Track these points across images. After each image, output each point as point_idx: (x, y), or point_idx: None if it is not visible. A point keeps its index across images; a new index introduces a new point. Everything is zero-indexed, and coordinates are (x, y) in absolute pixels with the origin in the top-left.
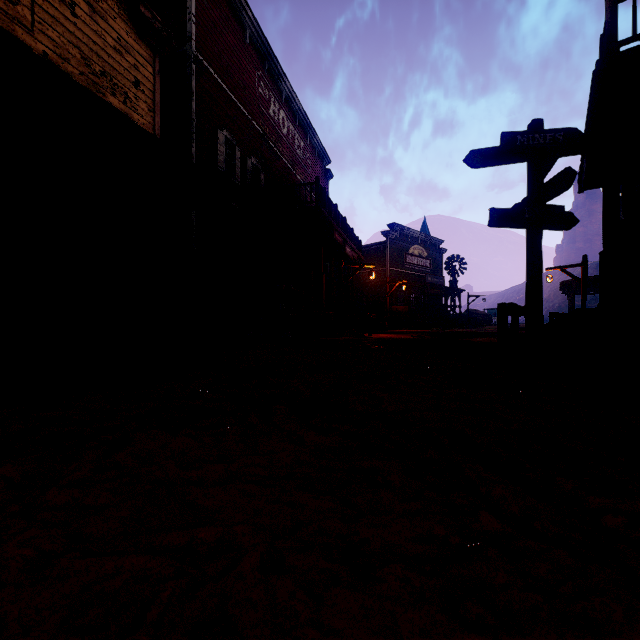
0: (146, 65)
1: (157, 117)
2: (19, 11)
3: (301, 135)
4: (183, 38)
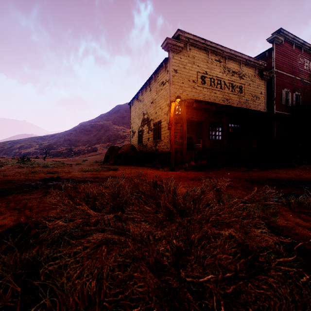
0: (263, 86)
1: (265, 99)
2: (242, 94)
3: None
4: (270, 67)
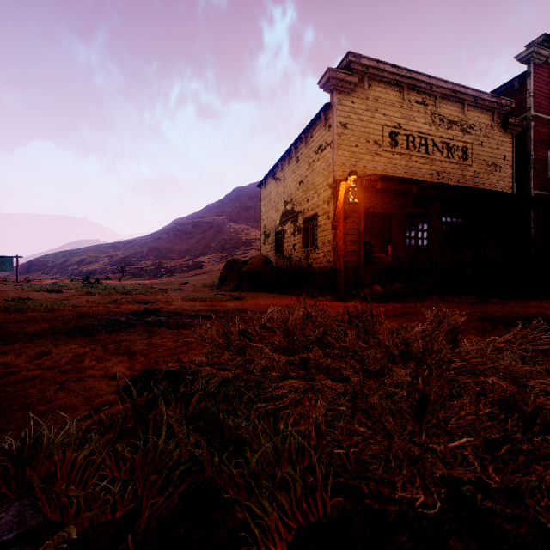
0: (508, 145)
1: (513, 168)
2: (468, 161)
3: None
4: (523, 109)
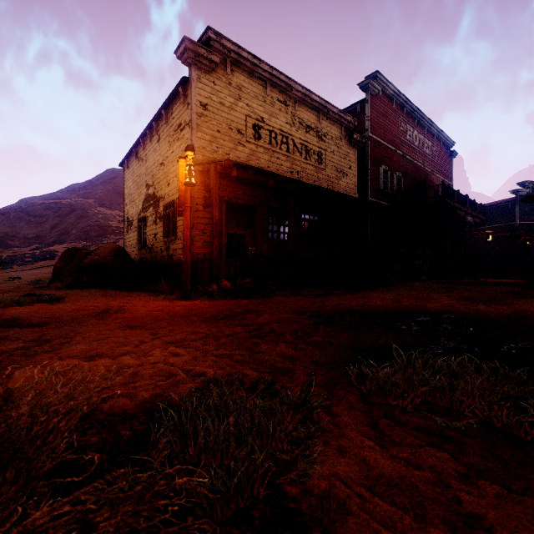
0: (352, 157)
1: (356, 177)
2: (323, 165)
3: (429, 138)
4: (363, 129)
